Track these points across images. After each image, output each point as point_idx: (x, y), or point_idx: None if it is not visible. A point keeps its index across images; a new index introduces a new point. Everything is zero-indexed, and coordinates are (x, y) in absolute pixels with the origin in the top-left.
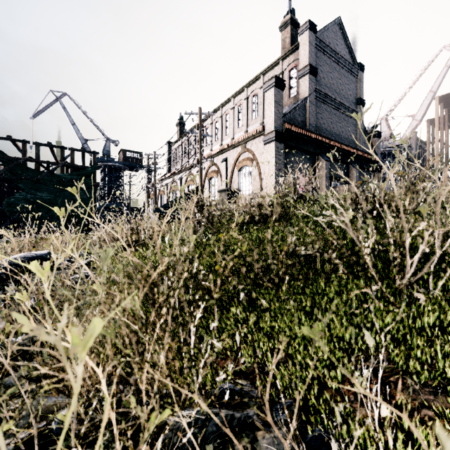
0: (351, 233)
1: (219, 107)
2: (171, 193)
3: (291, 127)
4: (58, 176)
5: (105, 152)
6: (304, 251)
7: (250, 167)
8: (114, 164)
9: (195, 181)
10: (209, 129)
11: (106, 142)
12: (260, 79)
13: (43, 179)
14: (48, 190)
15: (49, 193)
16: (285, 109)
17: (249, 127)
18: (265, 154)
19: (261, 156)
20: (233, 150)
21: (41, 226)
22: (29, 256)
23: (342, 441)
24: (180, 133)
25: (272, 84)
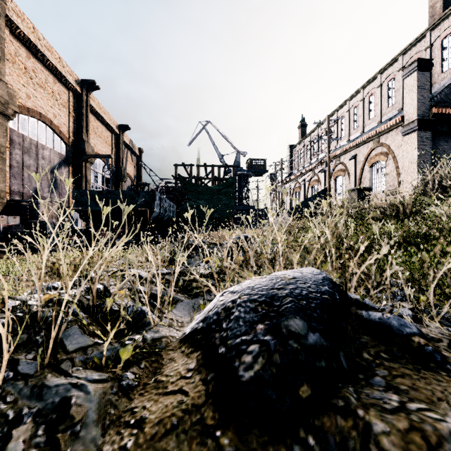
0: (445, 219)
1: (345, 102)
2: (294, 194)
3: (441, 110)
4: (210, 188)
5: (236, 163)
6: (416, 230)
7: (384, 162)
8: (243, 172)
9: (320, 181)
10: (333, 126)
11: (237, 154)
12: (398, 60)
13: (202, 191)
14: (204, 199)
15: (205, 200)
16: (435, 87)
17: (383, 117)
18: (404, 146)
19: (399, 149)
20: (362, 146)
21: (200, 225)
22: (246, 236)
23: (415, 283)
24: (301, 134)
25: (413, 69)
